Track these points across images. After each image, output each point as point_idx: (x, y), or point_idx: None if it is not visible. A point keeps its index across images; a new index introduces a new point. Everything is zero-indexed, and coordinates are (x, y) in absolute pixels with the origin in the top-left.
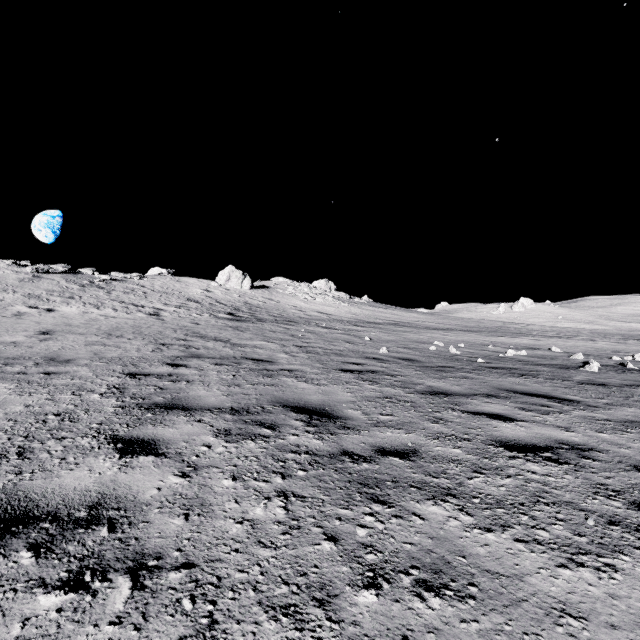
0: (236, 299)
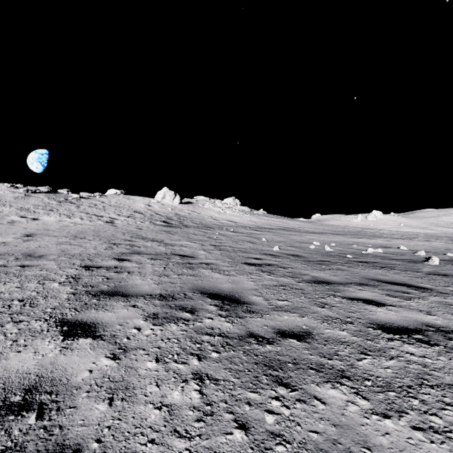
0: (169, 211)
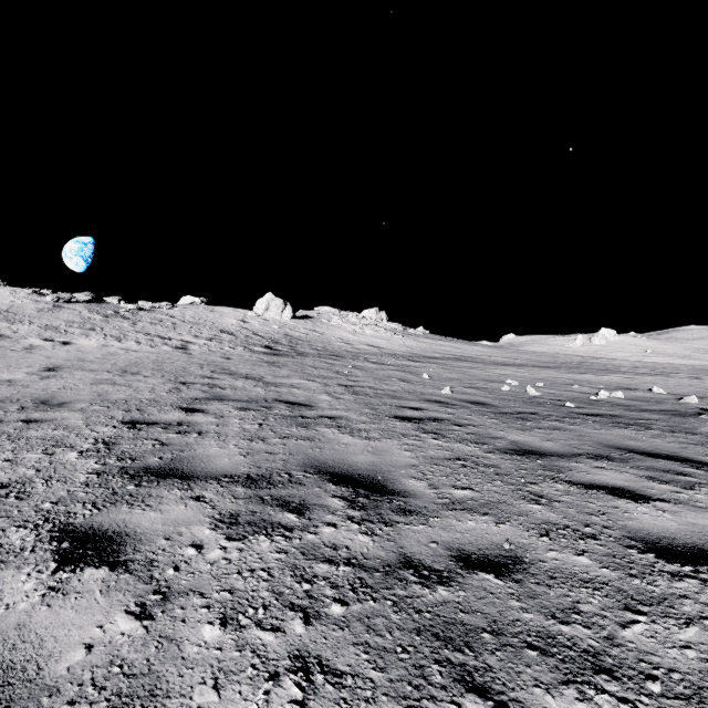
0: (275, 330)
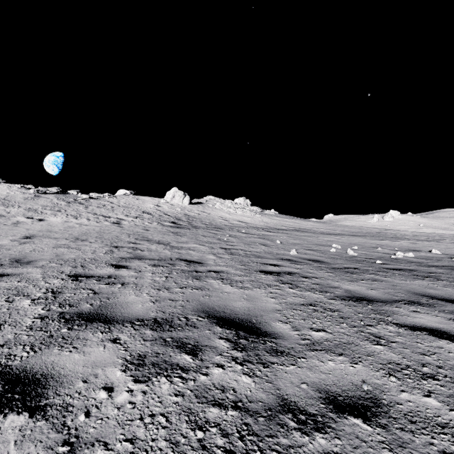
0: (178, 212)
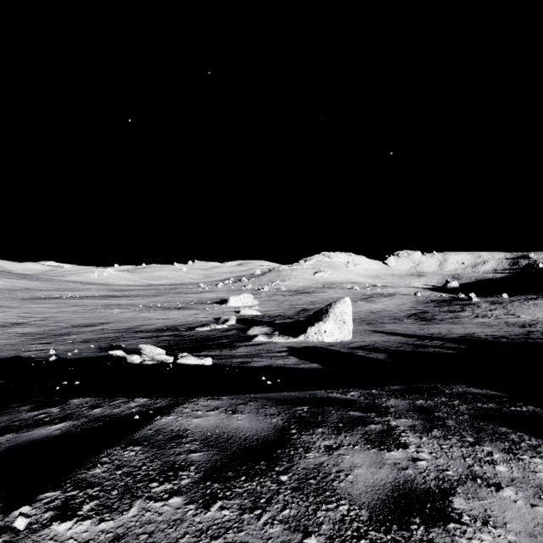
0: None
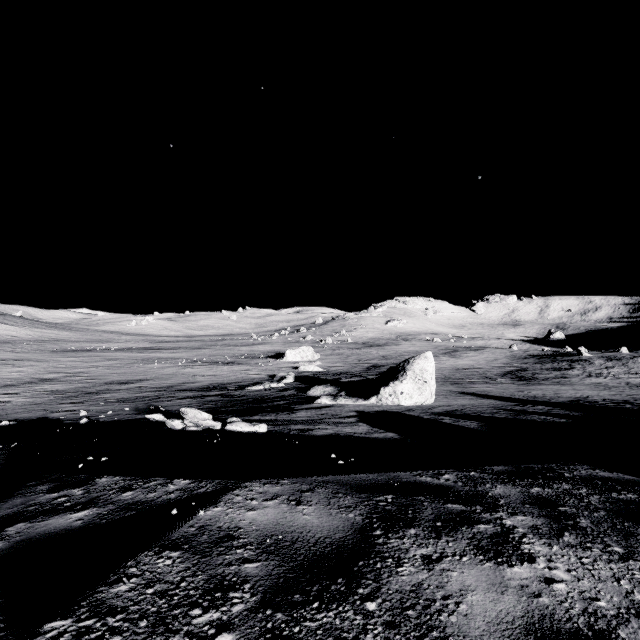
0: None
